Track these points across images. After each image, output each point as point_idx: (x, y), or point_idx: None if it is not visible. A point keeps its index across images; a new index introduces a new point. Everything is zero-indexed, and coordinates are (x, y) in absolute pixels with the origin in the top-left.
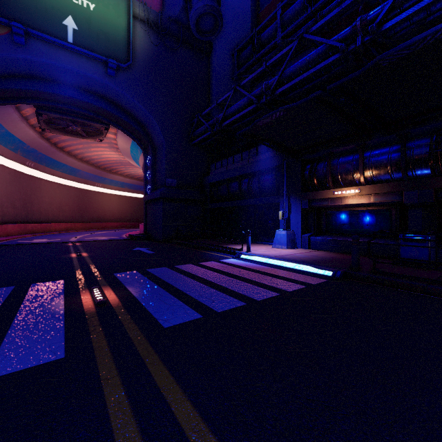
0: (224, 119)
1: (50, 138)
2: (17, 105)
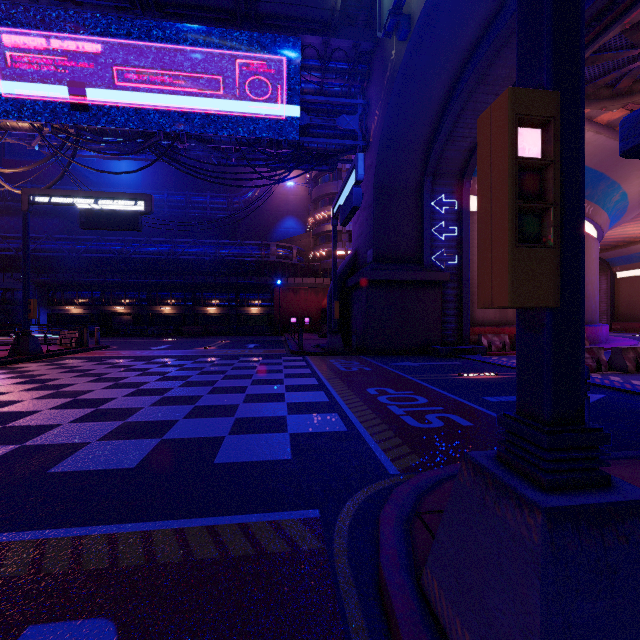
0: None
1: None
2: None
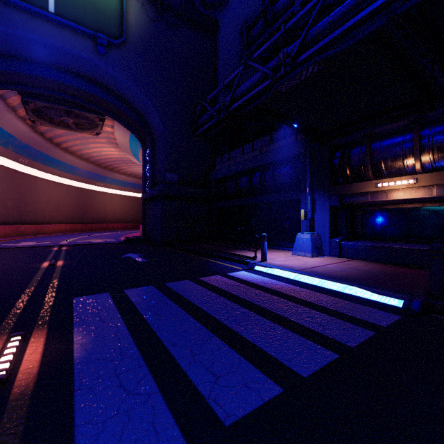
0: (232, 102)
1: (44, 132)
2: (1, 92)
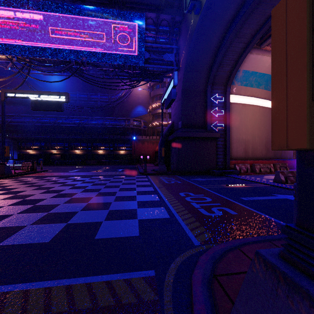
0: None
1: None
2: None
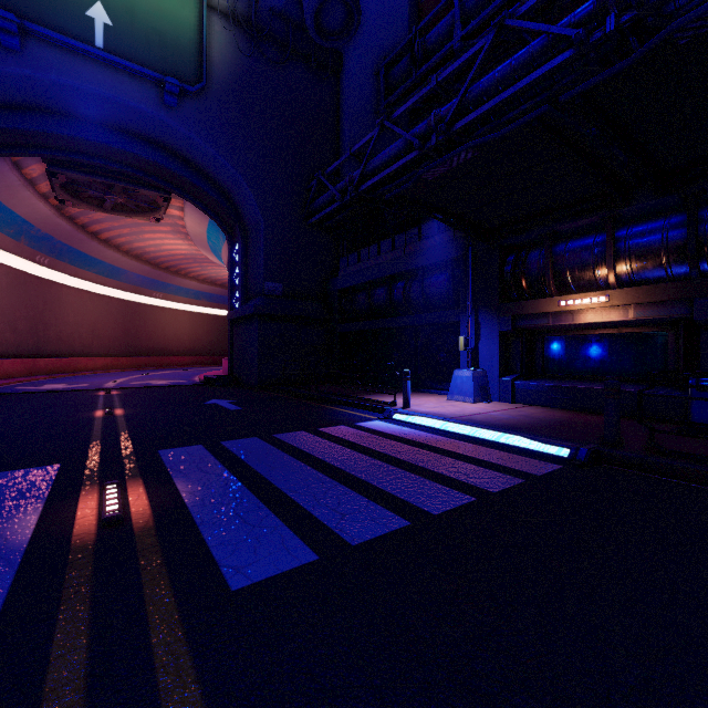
0: (363, 180)
1: (75, 217)
2: (15, 159)
